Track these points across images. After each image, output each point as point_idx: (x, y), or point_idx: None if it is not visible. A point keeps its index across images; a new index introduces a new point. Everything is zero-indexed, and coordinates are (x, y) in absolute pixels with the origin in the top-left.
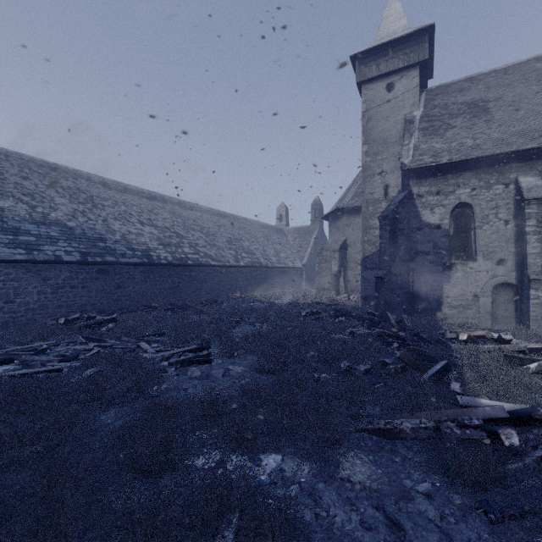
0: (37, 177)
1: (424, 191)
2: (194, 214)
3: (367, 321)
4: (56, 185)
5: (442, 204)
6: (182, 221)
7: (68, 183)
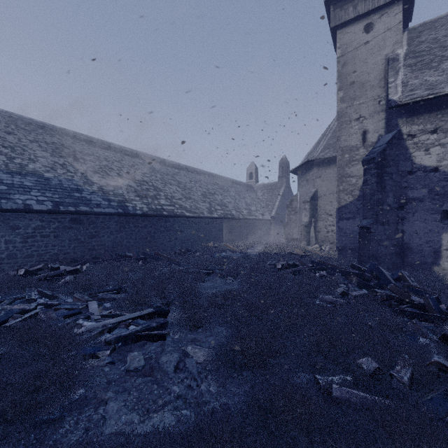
0: (22, 133)
1: (417, 130)
2: (172, 171)
3: (356, 277)
4: (40, 140)
5: (440, 143)
6: (160, 176)
7: (53, 139)
